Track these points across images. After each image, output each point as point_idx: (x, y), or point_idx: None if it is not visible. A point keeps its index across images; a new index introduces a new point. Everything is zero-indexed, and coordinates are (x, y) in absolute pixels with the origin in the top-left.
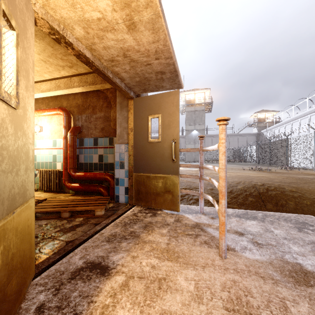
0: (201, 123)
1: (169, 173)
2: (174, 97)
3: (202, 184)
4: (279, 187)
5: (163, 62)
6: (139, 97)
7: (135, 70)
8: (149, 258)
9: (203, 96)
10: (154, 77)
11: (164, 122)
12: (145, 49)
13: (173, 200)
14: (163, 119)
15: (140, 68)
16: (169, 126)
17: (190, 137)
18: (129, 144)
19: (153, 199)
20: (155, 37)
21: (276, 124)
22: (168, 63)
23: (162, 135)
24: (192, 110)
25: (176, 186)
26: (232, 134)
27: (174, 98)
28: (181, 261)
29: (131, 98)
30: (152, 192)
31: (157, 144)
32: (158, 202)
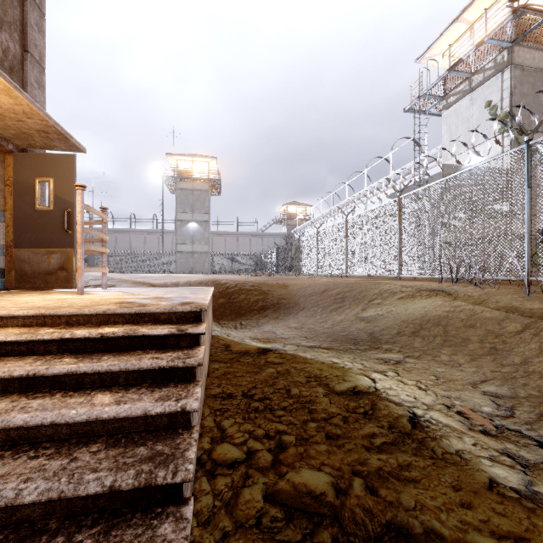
0: (203, 211)
1: (63, 246)
2: (69, 161)
3: (104, 258)
4: (243, 283)
5: (40, 123)
6: (22, 153)
7: (4, 122)
8: (1, 298)
9: (207, 168)
10: (36, 134)
11: (57, 188)
12: (9, 107)
13: (68, 277)
14: (56, 185)
15: (10, 122)
16: (63, 193)
17: (185, 232)
18: (6, 211)
19: (42, 279)
20: (17, 102)
21: (305, 223)
22: (47, 125)
23: (54, 203)
24: (188, 189)
25: (71, 261)
26: (254, 232)
27: (70, 162)
28: (35, 297)
29: (10, 152)
30: (41, 270)
31: (47, 213)
32: (49, 281)
